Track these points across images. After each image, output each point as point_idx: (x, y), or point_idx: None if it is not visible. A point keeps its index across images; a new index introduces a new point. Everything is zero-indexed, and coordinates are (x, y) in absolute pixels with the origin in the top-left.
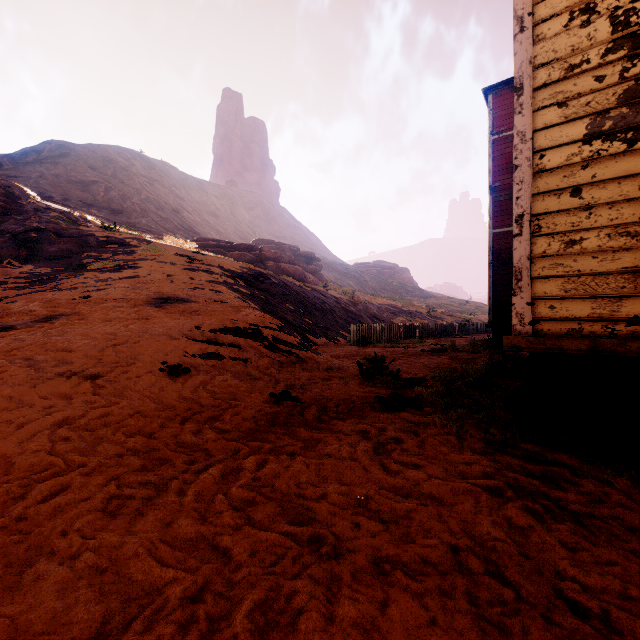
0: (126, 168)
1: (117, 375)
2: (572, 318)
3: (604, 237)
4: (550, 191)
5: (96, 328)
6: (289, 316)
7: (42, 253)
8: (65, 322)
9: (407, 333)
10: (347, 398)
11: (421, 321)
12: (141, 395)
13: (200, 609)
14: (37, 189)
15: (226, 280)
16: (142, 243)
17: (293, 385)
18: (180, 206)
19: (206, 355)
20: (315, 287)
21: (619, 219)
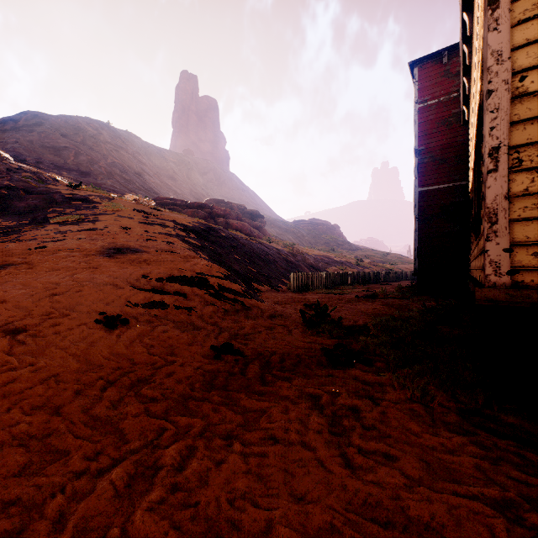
0: (94, 136)
1: (44, 329)
2: None
3: None
4: (533, 118)
5: (40, 277)
6: (236, 265)
7: (11, 208)
8: (11, 271)
9: (340, 280)
10: (291, 350)
11: (351, 270)
12: (65, 352)
13: None
14: (12, 153)
15: (179, 233)
16: (104, 200)
17: (236, 335)
18: (142, 170)
19: (149, 304)
20: (259, 240)
21: None
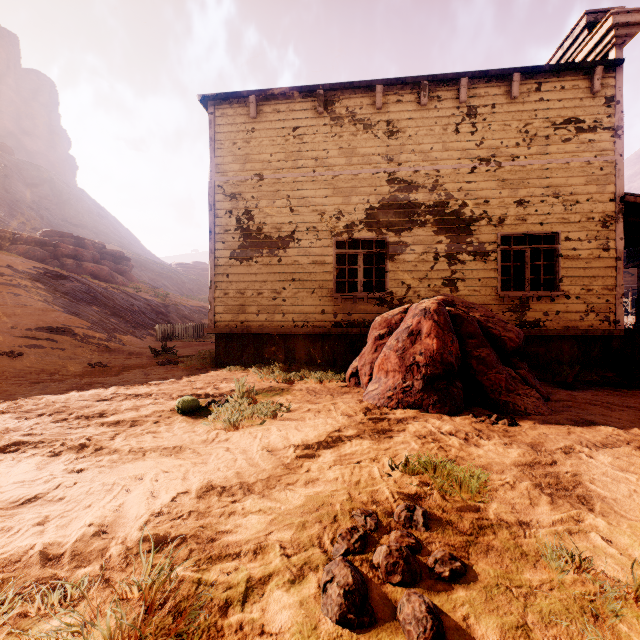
0: None
1: None
2: (226, 321)
3: (235, 293)
4: (220, 274)
5: None
6: (96, 317)
7: None
8: None
9: None
10: (139, 364)
11: None
12: None
13: (82, 392)
14: None
15: (22, 282)
16: None
17: (103, 361)
18: None
19: (30, 346)
20: (124, 289)
21: (238, 287)
